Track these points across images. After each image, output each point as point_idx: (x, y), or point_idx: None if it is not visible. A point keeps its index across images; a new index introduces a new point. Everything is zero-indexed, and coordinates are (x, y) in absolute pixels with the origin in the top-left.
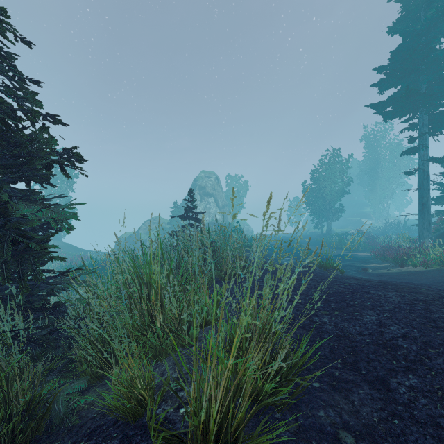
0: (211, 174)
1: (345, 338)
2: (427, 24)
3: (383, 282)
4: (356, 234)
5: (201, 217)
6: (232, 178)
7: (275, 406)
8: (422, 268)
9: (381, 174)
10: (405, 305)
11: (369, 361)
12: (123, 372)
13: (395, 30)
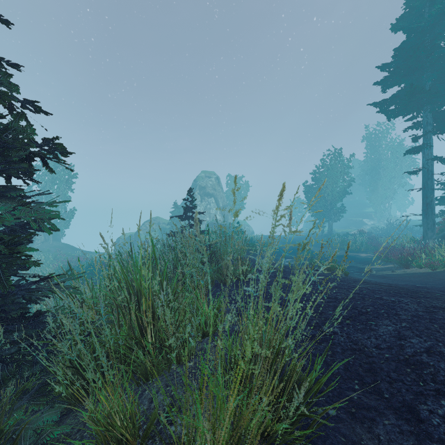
0: (211, 174)
1: (360, 352)
2: (431, 21)
3: (394, 285)
4: (358, 235)
5: (201, 217)
6: (232, 178)
7: (286, 444)
8: (428, 270)
9: (382, 174)
10: (424, 313)
11: (391, 381)
12: (100, 406)
13: (398, 27)
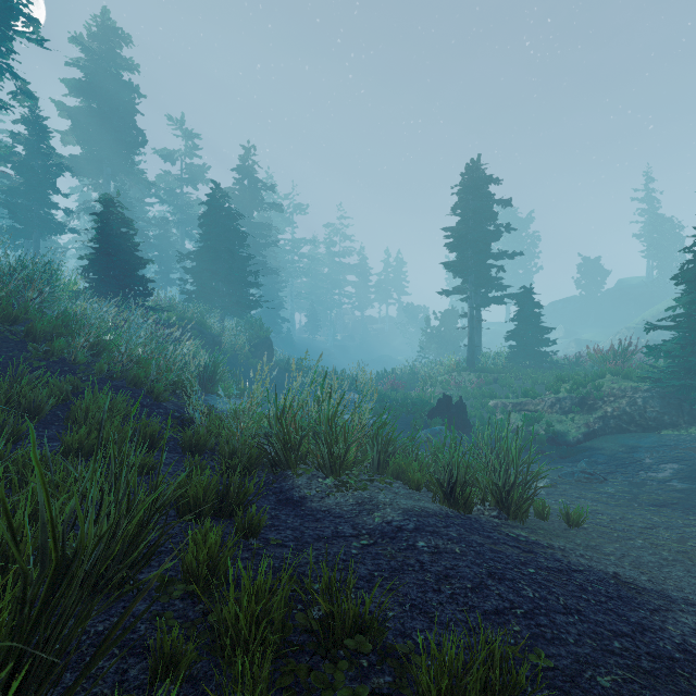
0: None
1: None
2: None
3: None
4: None
5: None
6: None
7: None
8: None
9: None
10: None
11: None
12: None
13: None
